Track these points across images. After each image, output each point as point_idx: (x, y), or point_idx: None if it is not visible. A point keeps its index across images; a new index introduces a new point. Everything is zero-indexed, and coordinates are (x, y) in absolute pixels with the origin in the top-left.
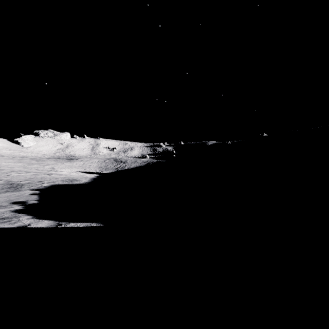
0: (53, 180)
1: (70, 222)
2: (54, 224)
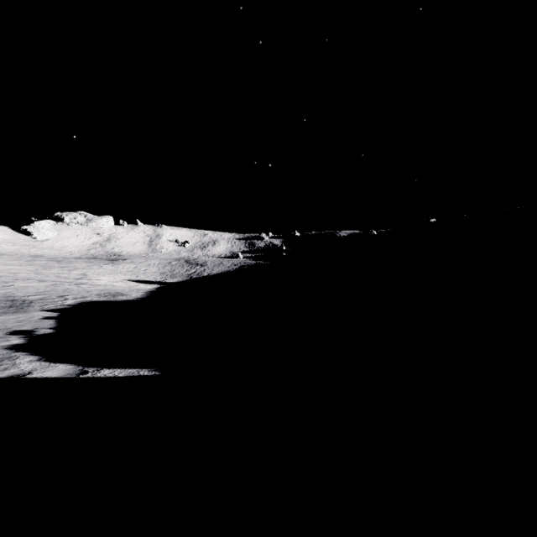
0: (84, 294)
1: (103, 367)
2: (74, 371)
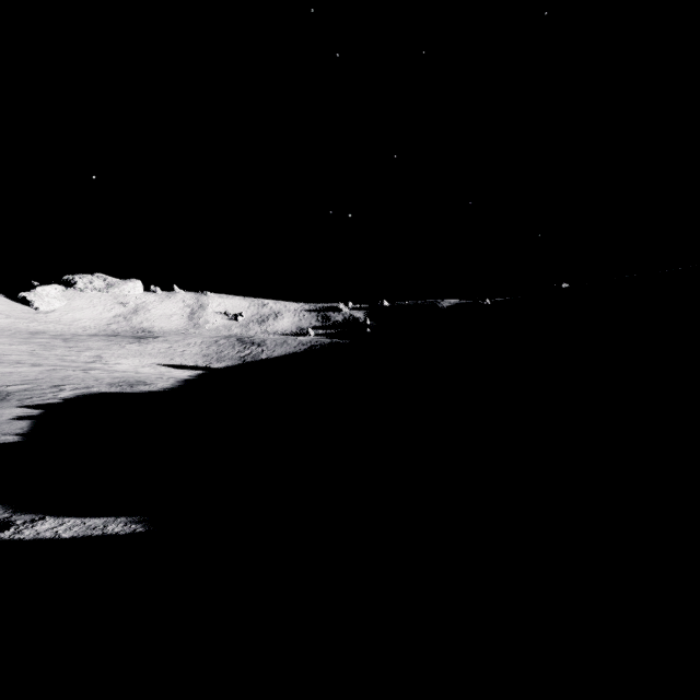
0: (89, 382)
1: (48, 514)
2: None
